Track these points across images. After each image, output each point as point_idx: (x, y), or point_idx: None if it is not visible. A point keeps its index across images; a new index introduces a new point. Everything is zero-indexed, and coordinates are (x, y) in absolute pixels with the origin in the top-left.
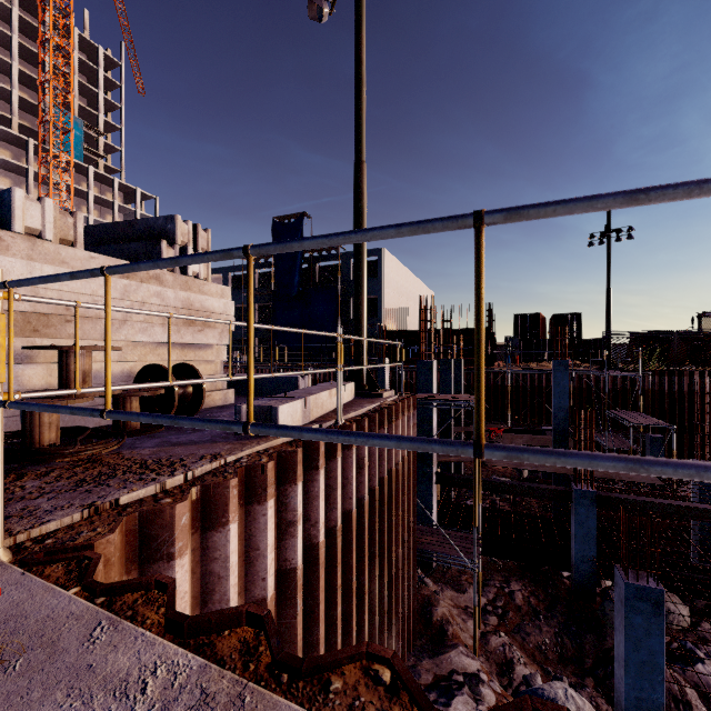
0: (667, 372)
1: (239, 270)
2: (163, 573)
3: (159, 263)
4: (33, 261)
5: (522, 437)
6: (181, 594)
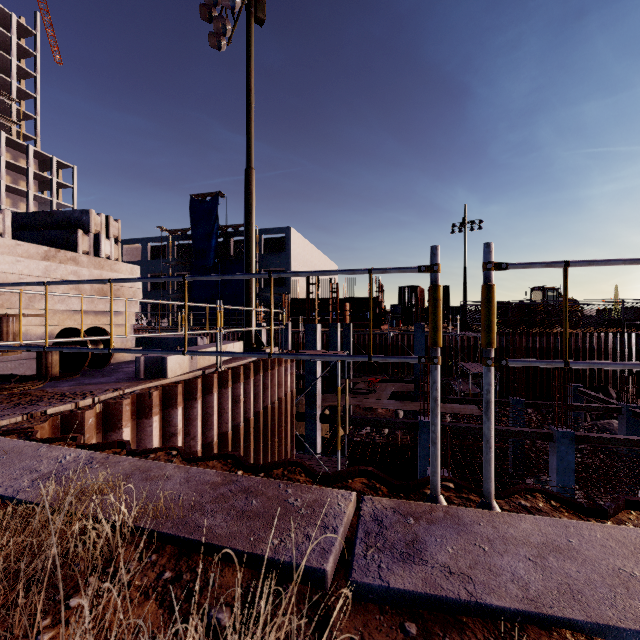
0: (504, 333)
1: (158, 241)
2: None
3: (72, 283)
4: None
5: (395, 385)
6: None
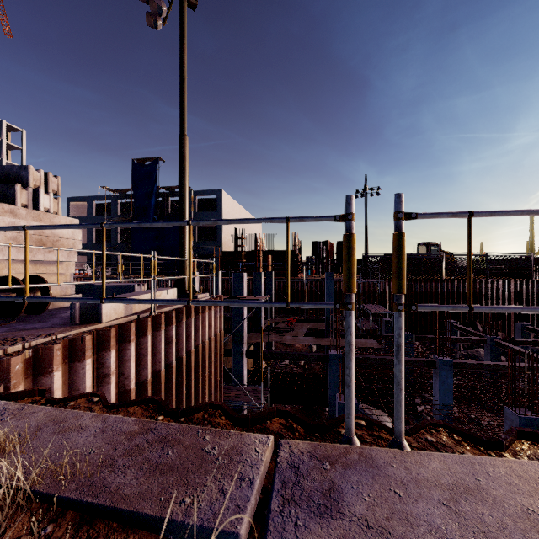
0: None
1: (102, 199)
2: None
3: None
4: None
5: (309, 324)
6: None
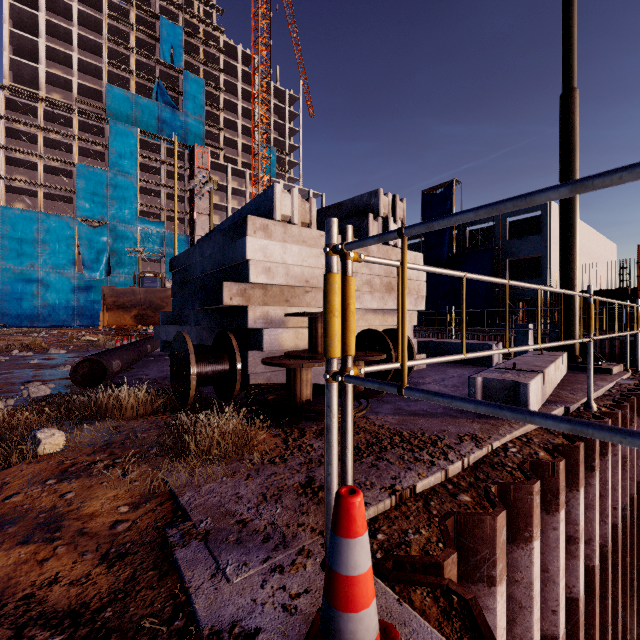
0: None
1: None
2: (483, 599)
3: None
4: (286, 243)
5: None
6: (500, 631)
